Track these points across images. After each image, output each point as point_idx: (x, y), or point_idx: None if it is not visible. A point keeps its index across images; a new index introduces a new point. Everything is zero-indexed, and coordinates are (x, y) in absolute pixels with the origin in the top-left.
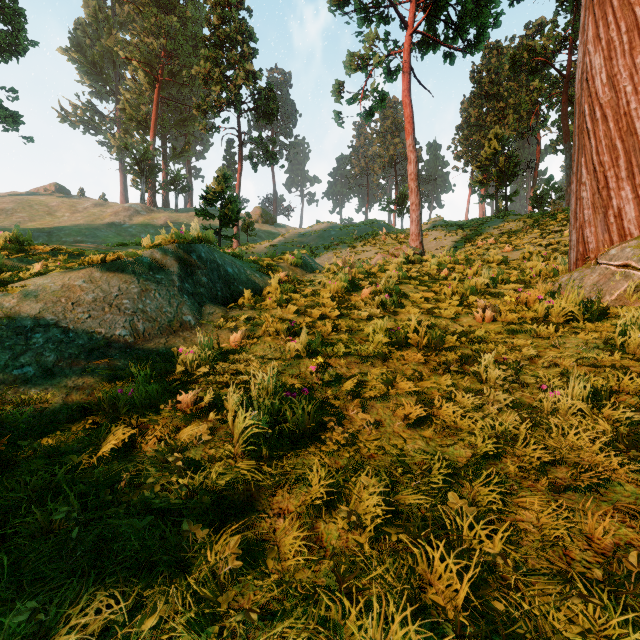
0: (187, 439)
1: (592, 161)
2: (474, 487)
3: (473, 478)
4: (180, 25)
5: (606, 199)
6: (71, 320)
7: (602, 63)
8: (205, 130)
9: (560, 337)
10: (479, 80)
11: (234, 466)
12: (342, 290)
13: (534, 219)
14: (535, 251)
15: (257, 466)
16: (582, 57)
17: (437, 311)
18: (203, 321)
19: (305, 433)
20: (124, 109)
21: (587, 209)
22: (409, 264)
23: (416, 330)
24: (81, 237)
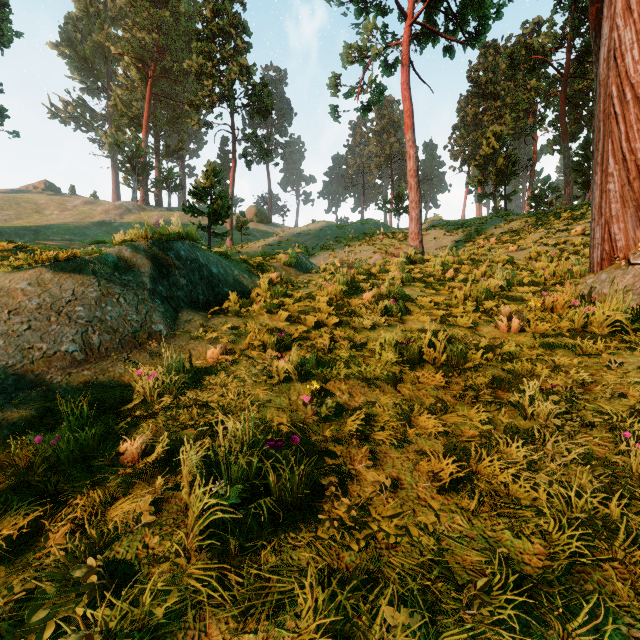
0: (119, 520)
1: (621, 149)
2: (572, 634)
3: (568, 616)
4: (173, 20)
5: (638, 191)
6: (3, 333)
7: (634, 38)
8: (197, 126)
9: (611, 354)
10: (476, 79)
11: (184, 571)
12: (340, 293)
13: (536, 218)
14: (542, 251)
15: (221, 566)
16: (608, 33)
17: (451, 318)
18: (177, 331)
19: (294, 503)
20: (115, 105)
21: (615, 203)
22: (410, 264)
23: (430, 343)
24: (69, 236)
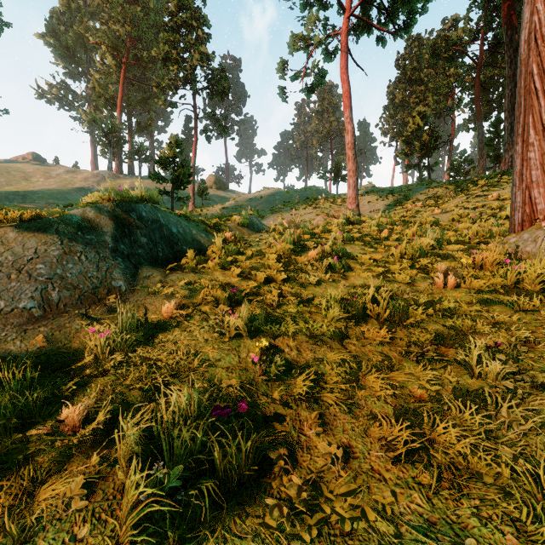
0: (47, 505)
1: (541, 121)
2: None
3: None
4: (143, 15)
5: None
6: None
7: None
8: (164, 105)
9: None
10: (403, 67)
11: None
12: (288, 251)
13: (455, 185)
14: (464, 213)
15: None
16: (529, 17)
17: (390, 275)
18: (136, 286)
19: (241, 479)
20: (94, 88)
21: (535, 170)
22: (349, 225)
23: (373, 298)
24: (53, 200)
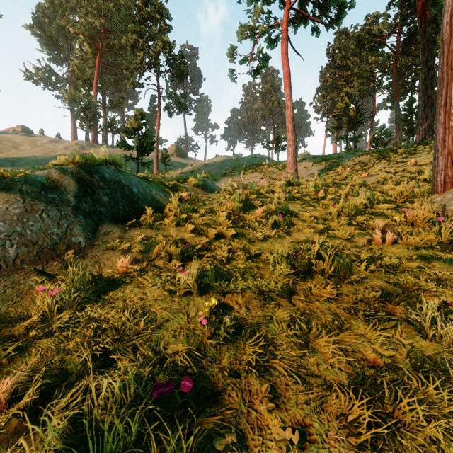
0: None
1: None
2: None
3: None
4: (115, 10)
5: None
6: None
7: None
8: (132, 85)
9: None
10: (333, 55)
11: None
12: (237, 209)
13: (378, 154)
14: (387, 177)
15: None
16: (451, 1)
17: (331, 231)
18: (95, 242)
19: None
20: (73, 71)
21: None
22: (290, 186)
23: (316, 254)
24: (37, 165)
